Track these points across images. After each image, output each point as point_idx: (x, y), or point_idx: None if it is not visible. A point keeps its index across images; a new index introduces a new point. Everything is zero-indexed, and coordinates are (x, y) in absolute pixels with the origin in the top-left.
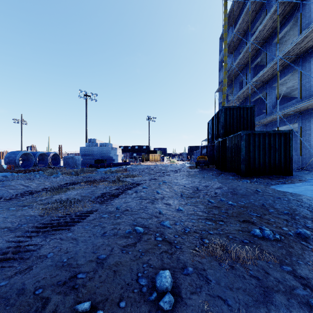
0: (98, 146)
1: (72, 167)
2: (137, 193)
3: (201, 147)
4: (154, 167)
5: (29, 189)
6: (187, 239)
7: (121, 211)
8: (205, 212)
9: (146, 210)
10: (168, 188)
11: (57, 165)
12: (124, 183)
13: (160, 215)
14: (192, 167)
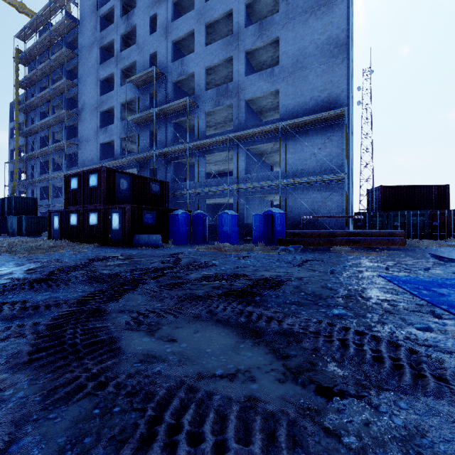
0: None
1: None
2: None
3: None
4: None
5: None
6: None
7: None
8: None
9: None
10: None
11: None
12: None
13: None
14: None
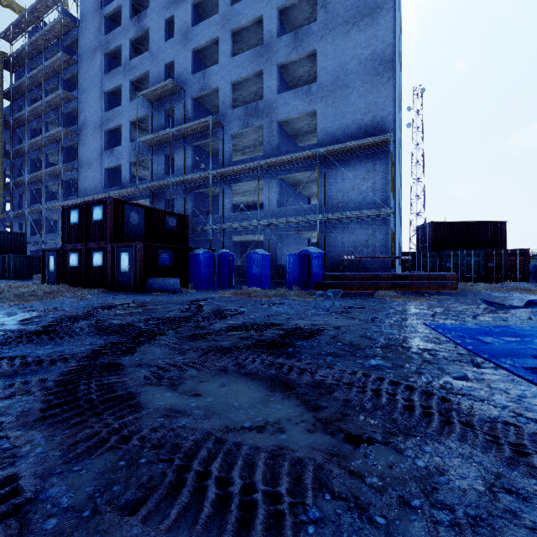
0: None
1: None
2: None
3: None
4: None
5: None
6: None
7: None
8: None
9: None
10: None
11: None
12: None
13: None
14: None
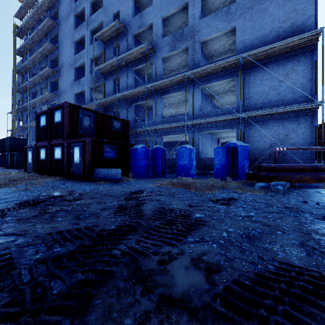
0: None
1: None
2: None
3: None
4: None
5: None
6: None
7: None
8: None
9: None
10: None
11: None
12: None
13: None
14: None
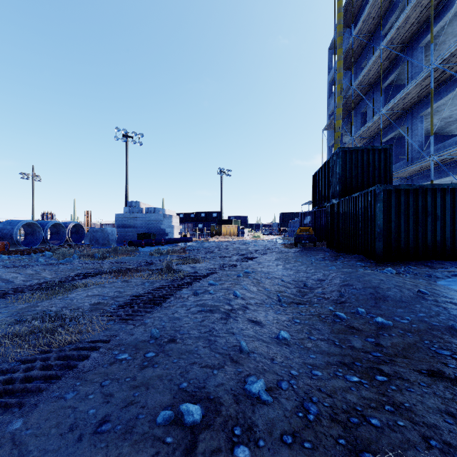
0: (143, 213)
1: (102, 245)
2: (198, 296)
3: (301, 215)
4: (229, 245)
5: (8, 286)
6: (318, 452)
7: (159, 343)
8: (334, 341)
9: (213, 339)
10: (255, 284)
11: (81, 242)
12: (178, 275)
13: (243, 357)
14: (289, 244)
